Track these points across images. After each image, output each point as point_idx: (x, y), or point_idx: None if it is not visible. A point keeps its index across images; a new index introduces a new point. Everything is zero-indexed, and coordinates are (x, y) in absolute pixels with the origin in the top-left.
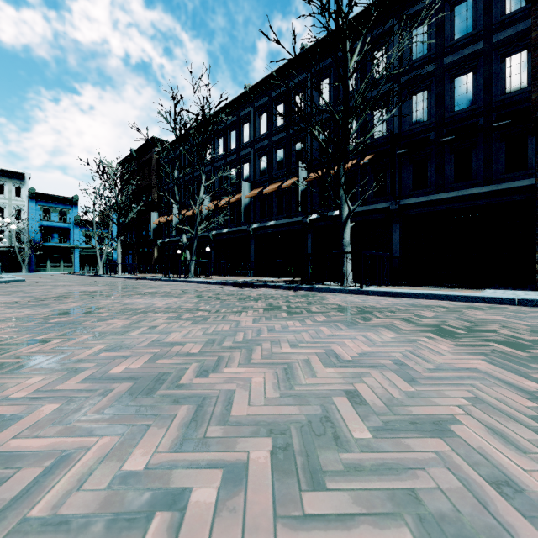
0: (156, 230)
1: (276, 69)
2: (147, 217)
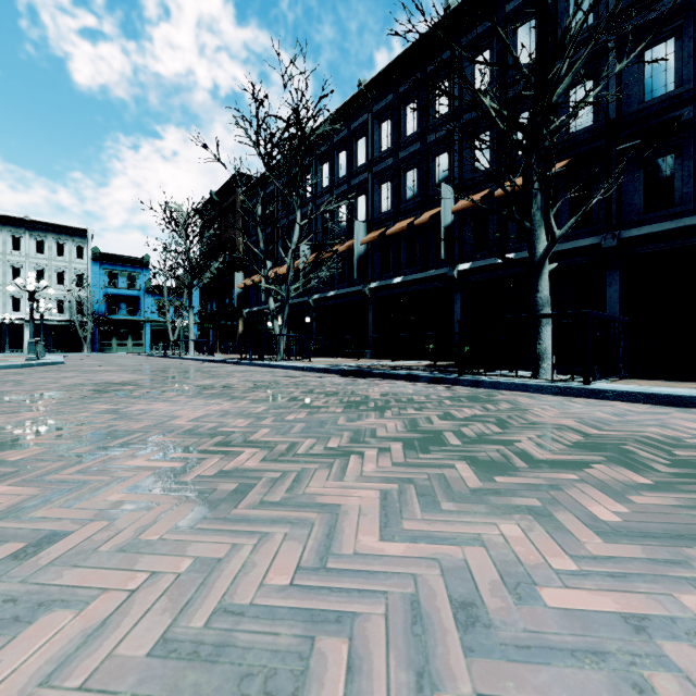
0: (242, 296)
1: (406, 49)
2: (231, 279)
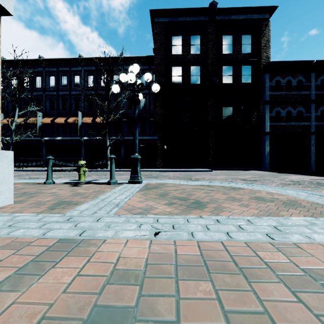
0: None
1: (63, 58)
2: None
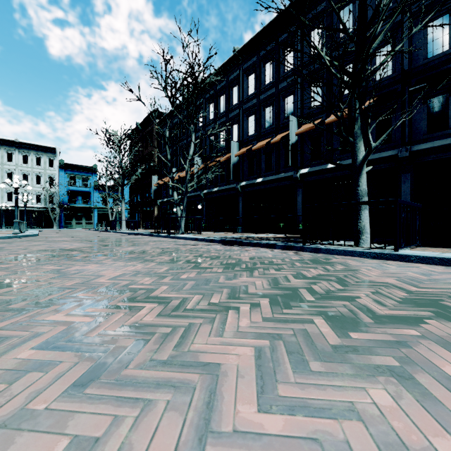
0: (156, 191)
1: (265, 26)
2: (149, 180)
